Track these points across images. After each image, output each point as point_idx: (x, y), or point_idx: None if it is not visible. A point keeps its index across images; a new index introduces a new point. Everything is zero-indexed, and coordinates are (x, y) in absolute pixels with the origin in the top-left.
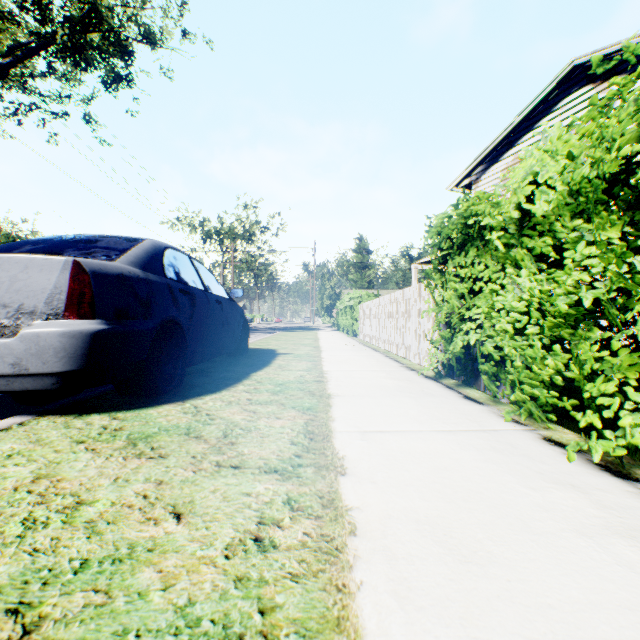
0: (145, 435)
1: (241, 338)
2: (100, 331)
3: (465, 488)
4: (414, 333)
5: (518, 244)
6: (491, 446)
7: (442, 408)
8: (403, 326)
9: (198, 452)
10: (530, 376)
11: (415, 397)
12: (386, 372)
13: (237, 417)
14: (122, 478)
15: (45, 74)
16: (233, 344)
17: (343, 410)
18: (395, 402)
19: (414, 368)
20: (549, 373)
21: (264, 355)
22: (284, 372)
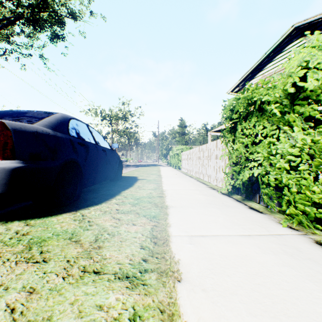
0: (41, 239)
1: (118, 171)
2: (18, 168)
3: (280, 298)
4: (213, 168)
5: (290, 111)
6: (282, 250)
7: (238, 216)
8: (206, 164)
9: (73, 256)
10: (300, 197)
11: (219, 208)
12: (199, 190)
13: (107, 223)
14: (4, 286)
15: (19, 34)
16: (113, 174)
17: (176, 218)
18: (208, 211)
19: (214, 188)
20: (319, 197)
21: (130, 180)
22: (140, 190)
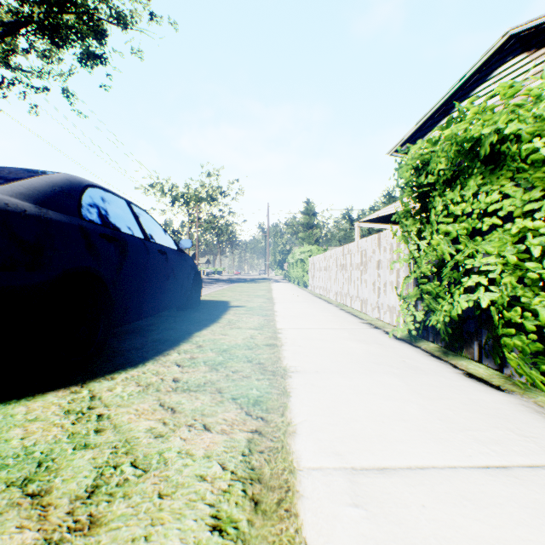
0: None
1: (192, 291)
2: None
3: None
4: (372, 286)
5: None
6: None
7: (451, 400)
8: (358, 278)
9: None
10: None
11: (400, 375)
12: (348, 331)
13: (141, 425)
14: None
15: (25, 51)
16: (182, 297)
17: (307, 405)
18: (377, 386)
19: (377, 325)
20: None
21: (216, 308)
22: (232, 331)
